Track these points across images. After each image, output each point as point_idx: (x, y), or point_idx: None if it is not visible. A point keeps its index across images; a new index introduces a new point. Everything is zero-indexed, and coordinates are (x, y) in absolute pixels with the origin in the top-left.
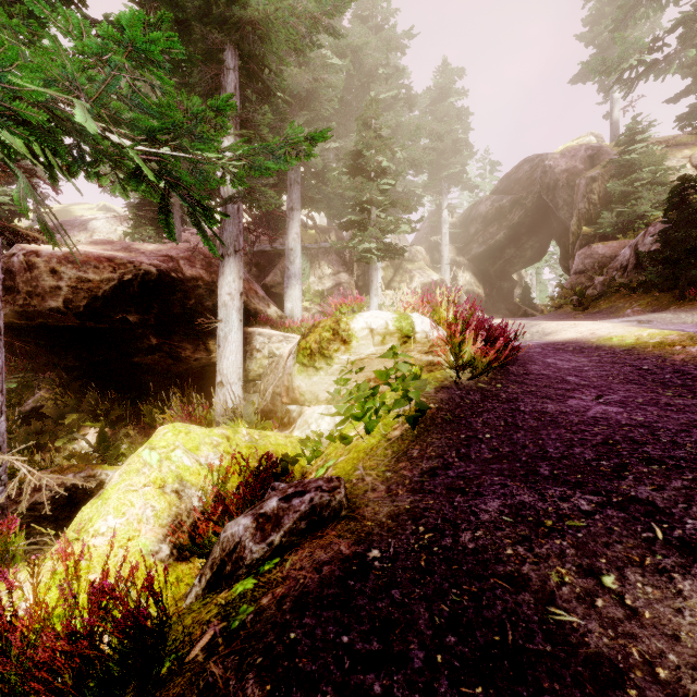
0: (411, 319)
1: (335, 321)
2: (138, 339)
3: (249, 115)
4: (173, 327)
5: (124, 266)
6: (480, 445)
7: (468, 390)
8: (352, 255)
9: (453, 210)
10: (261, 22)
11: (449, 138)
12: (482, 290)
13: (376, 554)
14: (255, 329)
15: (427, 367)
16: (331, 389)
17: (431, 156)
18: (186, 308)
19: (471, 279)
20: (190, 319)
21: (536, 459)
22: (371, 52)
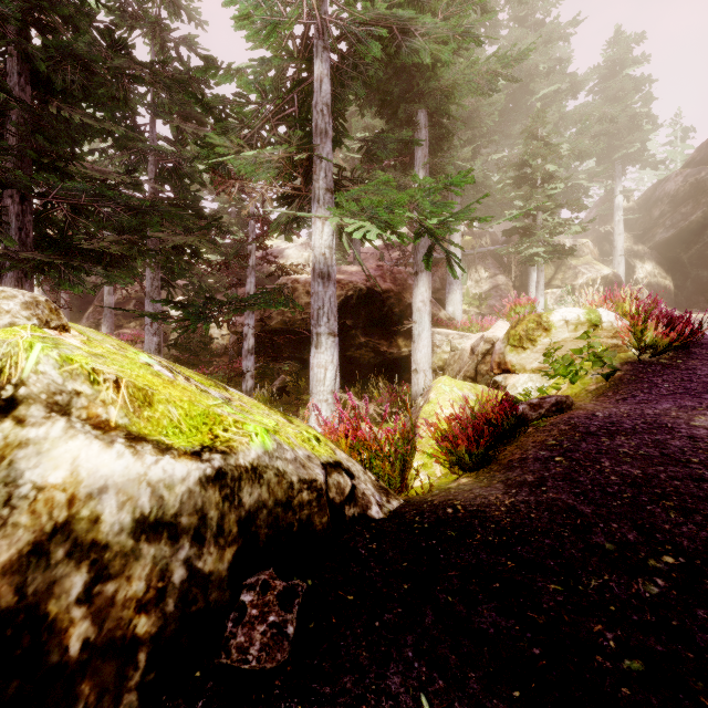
0: (598, 313)
1: (538, 316)
2: (352, 338)
3: (439, 161)
4: (373, 329)
5: (348, 285)
6: (659, 390)
7: (650, 363)
8: (509, 257)
9: (629, 193)
10: (449, 86)
11: (623, 116)
12: (671, 281)
13: (599, 414)
14: (434, 329)
15: (612, 348)
16: (535, 362)
17: (602, 144)
18: (382, 314)
19: (653, 269)
20: (384, 323)
21: (702, 393)
22: (533, 57)
